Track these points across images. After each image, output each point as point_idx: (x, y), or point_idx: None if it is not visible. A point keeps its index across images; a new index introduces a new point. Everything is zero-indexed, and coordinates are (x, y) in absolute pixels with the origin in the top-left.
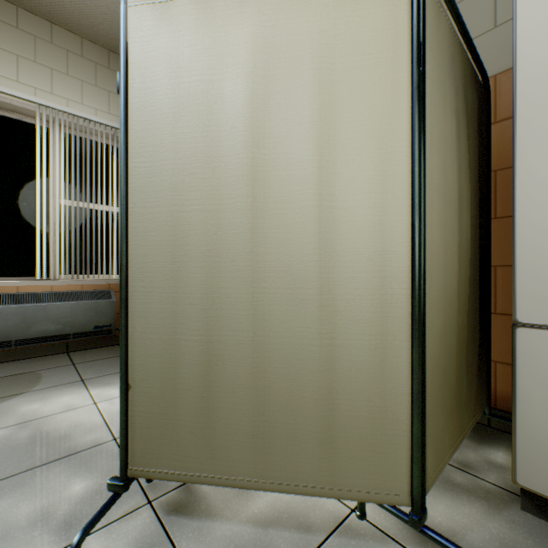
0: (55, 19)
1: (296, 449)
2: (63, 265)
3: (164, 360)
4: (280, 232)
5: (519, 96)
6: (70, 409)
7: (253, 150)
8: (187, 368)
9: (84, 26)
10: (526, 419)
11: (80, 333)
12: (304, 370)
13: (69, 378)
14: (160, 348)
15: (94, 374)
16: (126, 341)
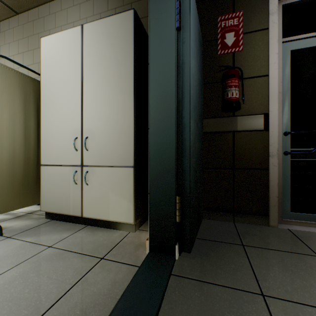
0: None
1: None
2: None
3: None
4: None
5: (42, 100)
6: None
7: None
8: None
9: None
10: (42, 191)
11: None
12: None
13: None
14: None
15: None
16: None
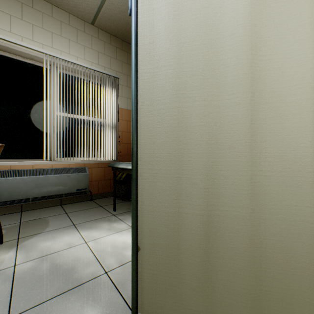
0: (54, 2)
1: (291, 311)
2: (59, 152)
3: (169, 229)
4: (276, 122)
5: None
6: (71, 247)
7: (251, 52)
8: (189, 236)
9: (71, 5)
10: None
11: (68, 193)
12: (299, 243)
13: (65, 223)
14: (165, 219)
15: (80, 220)
16: (136, 212)
